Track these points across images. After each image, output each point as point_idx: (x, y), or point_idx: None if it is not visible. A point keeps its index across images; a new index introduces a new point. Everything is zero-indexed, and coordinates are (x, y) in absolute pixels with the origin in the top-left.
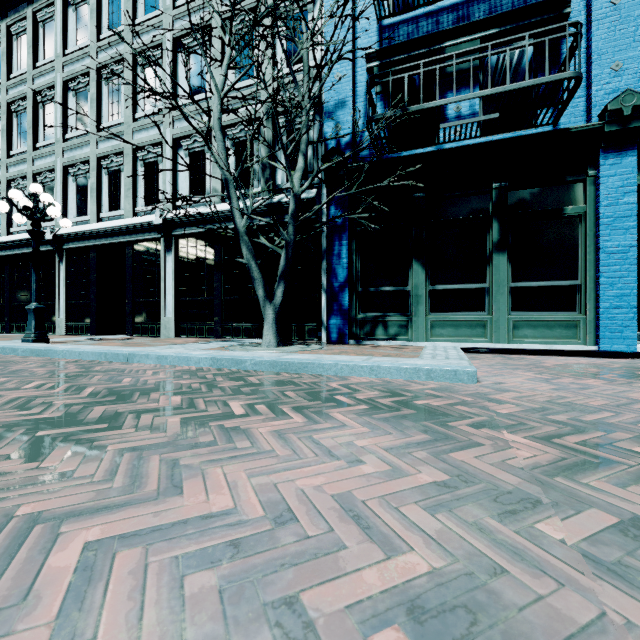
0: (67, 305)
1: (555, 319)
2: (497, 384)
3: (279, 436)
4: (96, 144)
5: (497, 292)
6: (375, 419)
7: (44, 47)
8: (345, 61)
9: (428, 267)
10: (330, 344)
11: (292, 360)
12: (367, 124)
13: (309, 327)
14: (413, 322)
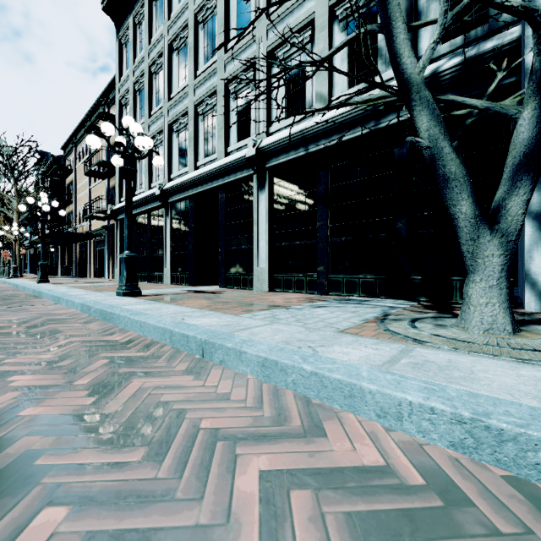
0: (172, 256)
1: None
2: None
3: None
4: (193, 92)
5: None
6: None
7: (156, 23)
8: None
9: None
10: None
11: None
12: None
13: None
14: None
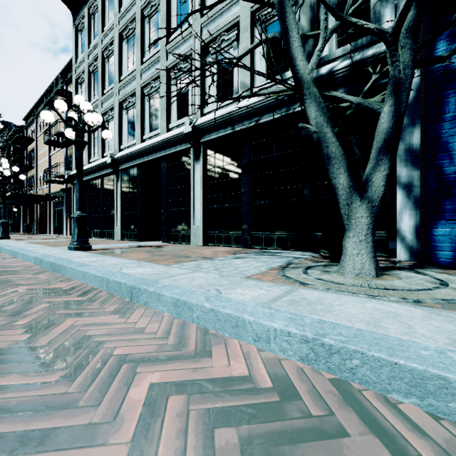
0: (122, 216)
1: None
2: None
3: None
4: (140, 76)
5: None
6: None
7: (108, 14)
8: None
9: None
10: (439, 268)
11: None
12: None
13: None
14: None
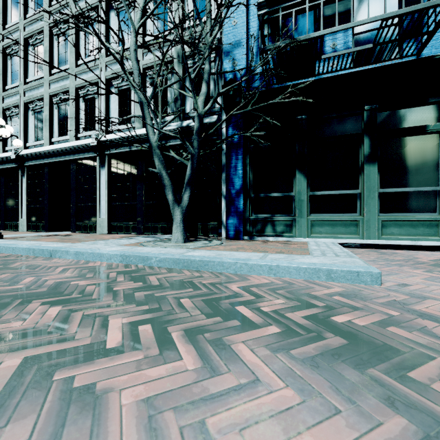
0: (28, 209)
1: (419, 219)
2: (402, 286)
3: (149, 419)
4: (48, 85)
5: (368, 197)
6: (297, 360)
7: (11, 13)
8: (240, 10)
9: (309, 176)
10: (228, 239)
11: (193, 258)
12: (260, 54)
13: (211, 226)
14: (296, 222)
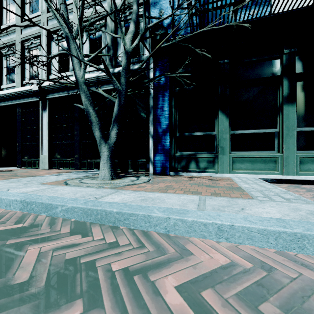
0: None
1: None
2: None
3: None
4: None
5: (287, 135)
6: None
7: None
8: None
9: (230, 117)
10: (155, 175)
11: (109, 208)
12: None
13: (140, 162)
14: (219, 158)
